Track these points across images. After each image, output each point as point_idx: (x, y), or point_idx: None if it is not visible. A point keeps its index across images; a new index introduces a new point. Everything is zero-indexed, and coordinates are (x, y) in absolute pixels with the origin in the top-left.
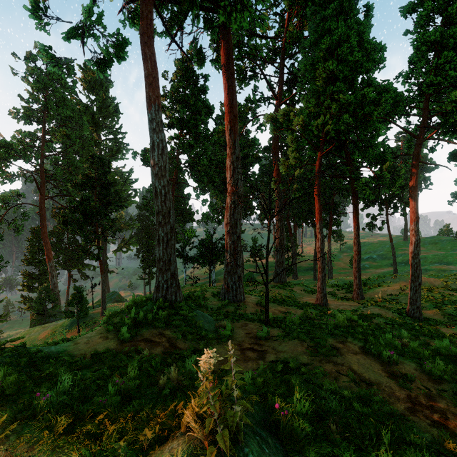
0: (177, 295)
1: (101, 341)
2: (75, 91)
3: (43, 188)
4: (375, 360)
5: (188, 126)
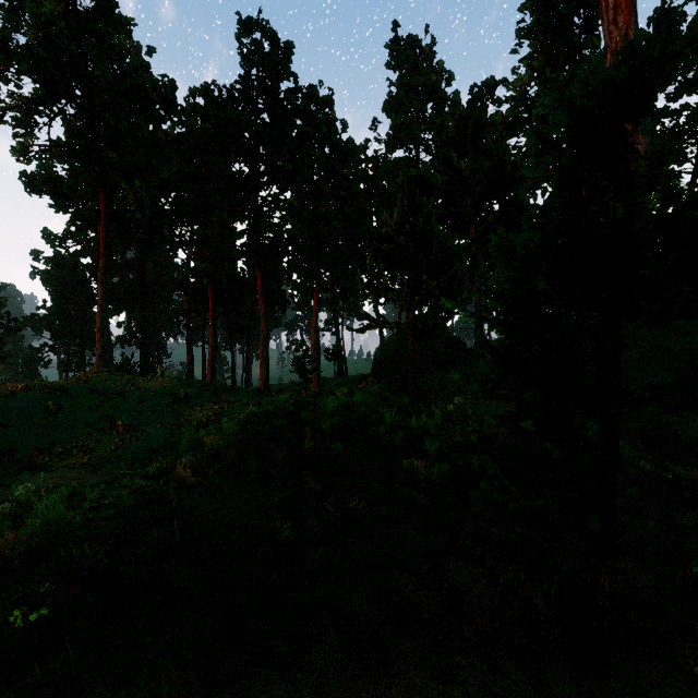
0: None
1: None
2: None
3: None
4: None
5: None
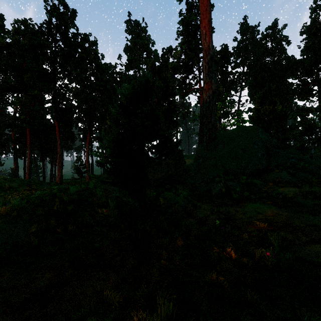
0: None
1: None
2: None
3: None
4: None
5: None
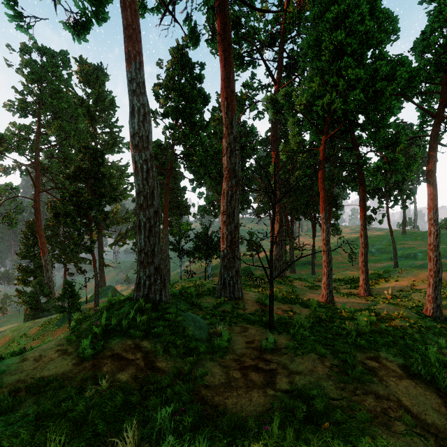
0: (162, 294)
1: (55, 357)
2: (71, 84)
3: (37, 181)
4: (428, 388)
5: (183, 115)
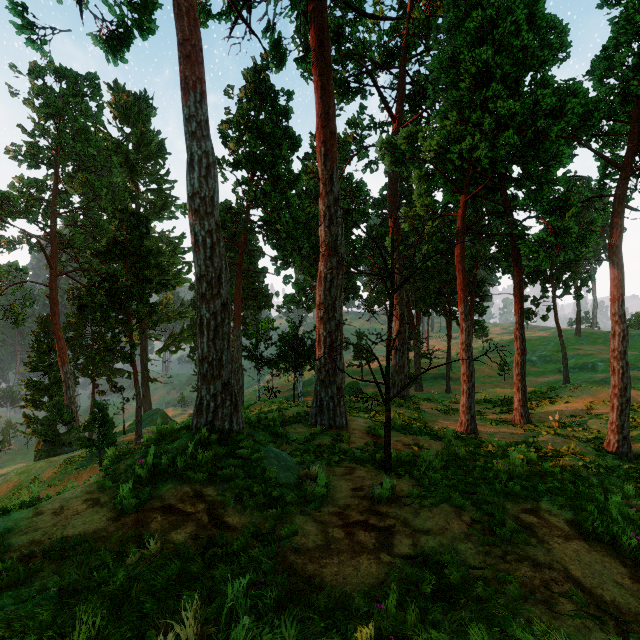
0: (233, 420)
1: (83, 510)
2: (101, 121)
3: (54, 260)
4: (607, 552)
5: (262, 166)
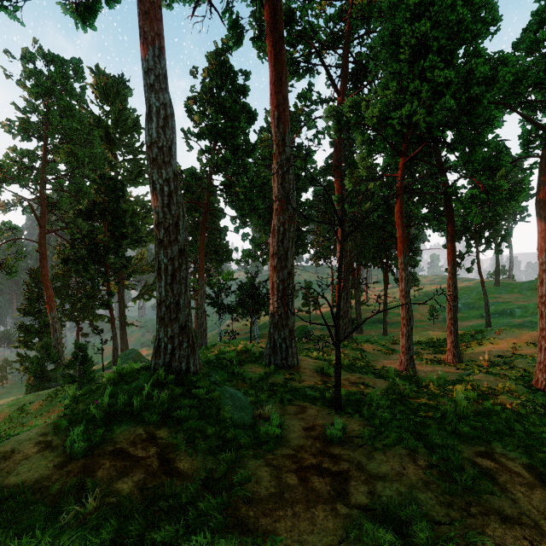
0: (190, 361)
1: (32, 454)
2: (85, 100)
3: (43, 220)
4: None
5: (223, 137)
